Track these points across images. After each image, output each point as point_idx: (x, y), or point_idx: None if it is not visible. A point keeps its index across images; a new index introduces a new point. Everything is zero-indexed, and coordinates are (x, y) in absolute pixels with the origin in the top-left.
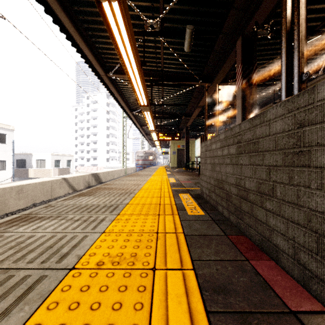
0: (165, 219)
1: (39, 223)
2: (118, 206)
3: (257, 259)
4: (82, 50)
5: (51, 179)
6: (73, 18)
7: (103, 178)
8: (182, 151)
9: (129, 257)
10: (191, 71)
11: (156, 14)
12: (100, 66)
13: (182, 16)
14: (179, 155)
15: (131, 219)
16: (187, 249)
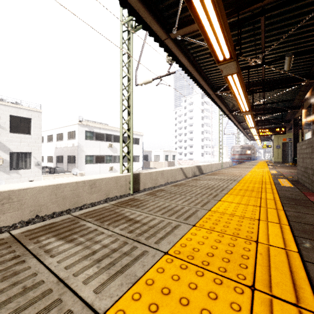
0: (266, 185)
1: (205, 181)
2: (236, 180)
3: (311, 196)
4: (201, 85)
5: (174, 168)
6: (199, 70)
7: (204, 170)
8: (289, 145)
9: (250, 190)
10: (294, 76)
11: (258, 51)
12: (211, 90)
13: (281, 45)
14: (284, 149)
15: (246, 184)
16: (276, 191)
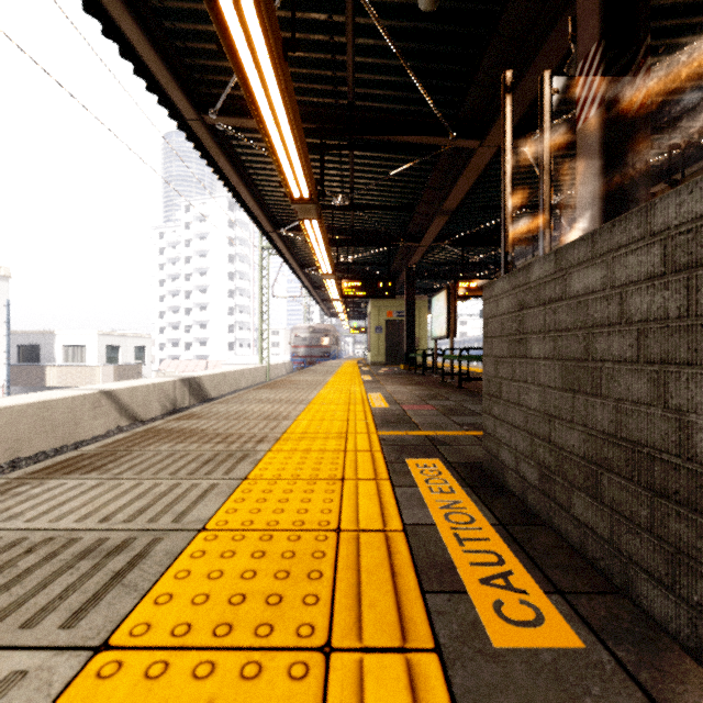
0: None
1: None
2: (152, 548)
3: None
4: (121, 29)
5: (67, 394)
6: None
7: (212, 389)
8: (398, 326)
9: None
10: (429, 101)
11: None
12: (180, 88)
13: None
14: (389, 335)
15: None
16: None
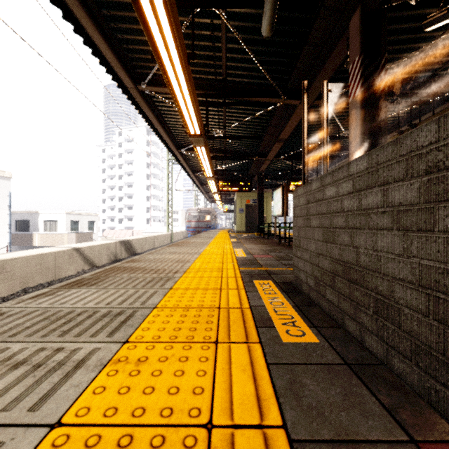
0: (232, 358)
1: None
2: (134, 314)
3: None
4: (93, 41)
5: (54, 250)
6: None
7: (138, 247)
8: (253, 208)
9: None
10: (270, 79)
11: None
12: (125, 71)
13: None
14: (248, 214)
15: (151, 360)
16: None
